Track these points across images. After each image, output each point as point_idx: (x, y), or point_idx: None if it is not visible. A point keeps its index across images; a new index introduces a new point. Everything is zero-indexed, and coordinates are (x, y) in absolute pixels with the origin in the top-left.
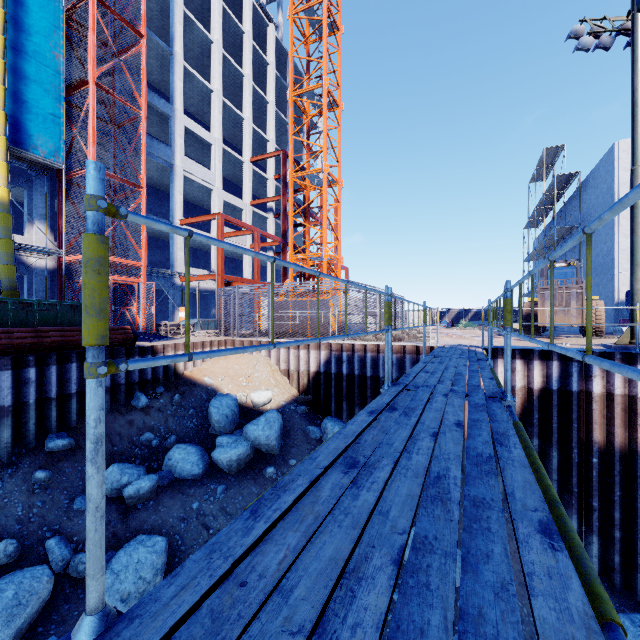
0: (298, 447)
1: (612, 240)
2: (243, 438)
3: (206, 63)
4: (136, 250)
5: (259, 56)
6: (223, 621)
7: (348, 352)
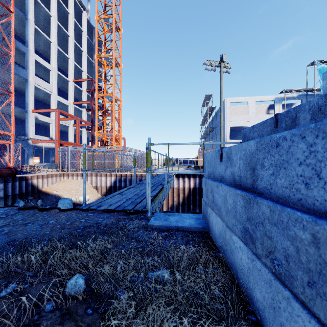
0: None
1: (224, 134)
2: None
3: (46, 25)
4: (8, 126)
5: (78, 27)
6: (103, 203)
7: (124, 177)
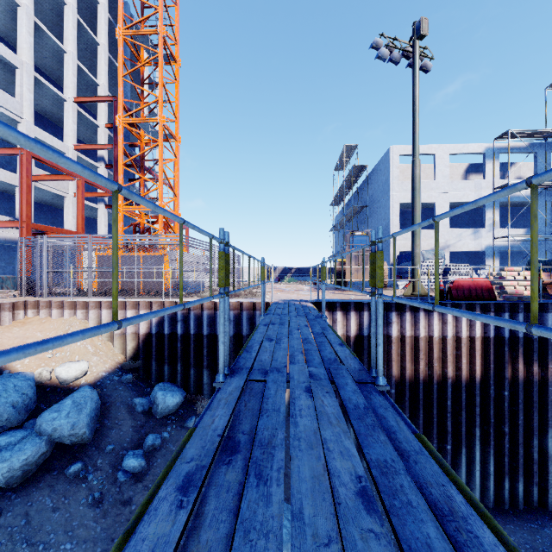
0: (120, 427)
1: (389, 218)
2: (35, 433)
3: None
4: None
5: None
6: None
7: (183, 311)
